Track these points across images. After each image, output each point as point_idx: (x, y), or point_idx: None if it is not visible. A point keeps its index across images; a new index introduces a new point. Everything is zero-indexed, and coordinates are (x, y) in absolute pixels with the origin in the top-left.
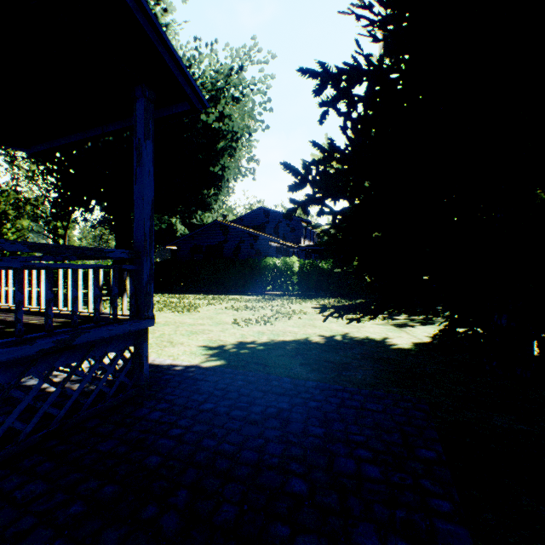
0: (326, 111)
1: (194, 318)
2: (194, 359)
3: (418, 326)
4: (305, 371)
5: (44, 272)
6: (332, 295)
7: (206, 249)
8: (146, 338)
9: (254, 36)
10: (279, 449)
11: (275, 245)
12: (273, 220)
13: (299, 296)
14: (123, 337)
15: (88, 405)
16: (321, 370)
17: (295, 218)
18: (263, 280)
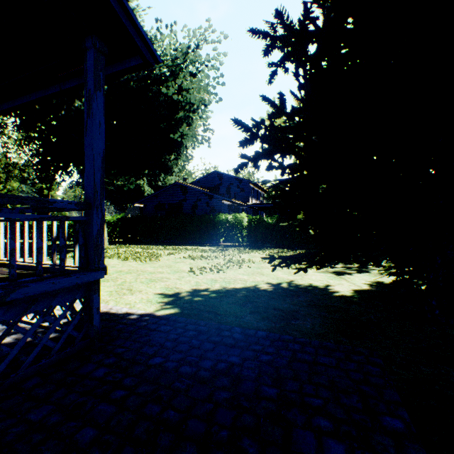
0: (275, 71)
1: (155, 266)
2: (149, 307)
3: (355, 274)
4: (255, 320)
5: (3, 225)
6: (276, 245)
7: (168, 207)
8: (97, 290)
9: (208, 18)
10: (229, 417)
11: (227, 203)
12: (226, 182)
13: (248, 247)
14: (72, 289)
15: (29, 363)
16: (270, 319)
17: (245, 180)
18: (217, 233)
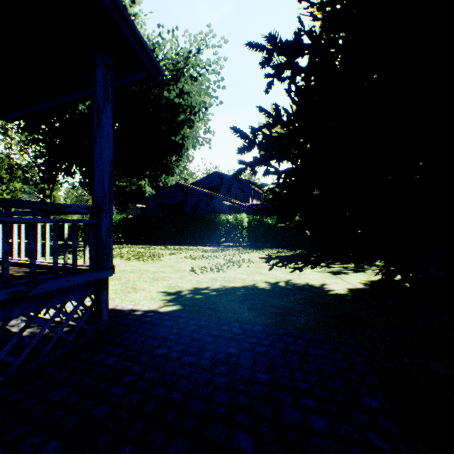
0: (271, 81)
1: (157, 266)
2: (153, 304)
3: (351, 273)
4: (252, 316)
5: (17, 226)
6: (276, 246)
7: (169, 207)
8: (106, 287)
9: (209, 23)
10: (227, 397)
11: (228, 204)
12: (226, 183)
13: (248, 247)
14: (83, 286)
15: (46, 352)
16: (267, 315)
17: (245, 181)
18: (218, 233)
